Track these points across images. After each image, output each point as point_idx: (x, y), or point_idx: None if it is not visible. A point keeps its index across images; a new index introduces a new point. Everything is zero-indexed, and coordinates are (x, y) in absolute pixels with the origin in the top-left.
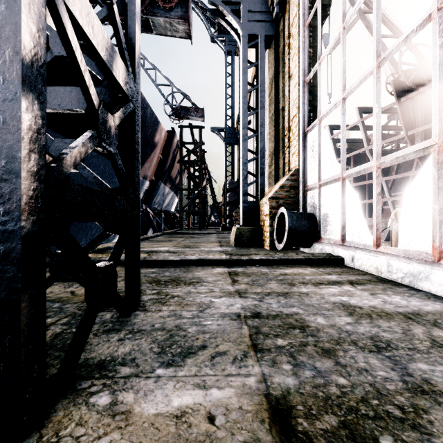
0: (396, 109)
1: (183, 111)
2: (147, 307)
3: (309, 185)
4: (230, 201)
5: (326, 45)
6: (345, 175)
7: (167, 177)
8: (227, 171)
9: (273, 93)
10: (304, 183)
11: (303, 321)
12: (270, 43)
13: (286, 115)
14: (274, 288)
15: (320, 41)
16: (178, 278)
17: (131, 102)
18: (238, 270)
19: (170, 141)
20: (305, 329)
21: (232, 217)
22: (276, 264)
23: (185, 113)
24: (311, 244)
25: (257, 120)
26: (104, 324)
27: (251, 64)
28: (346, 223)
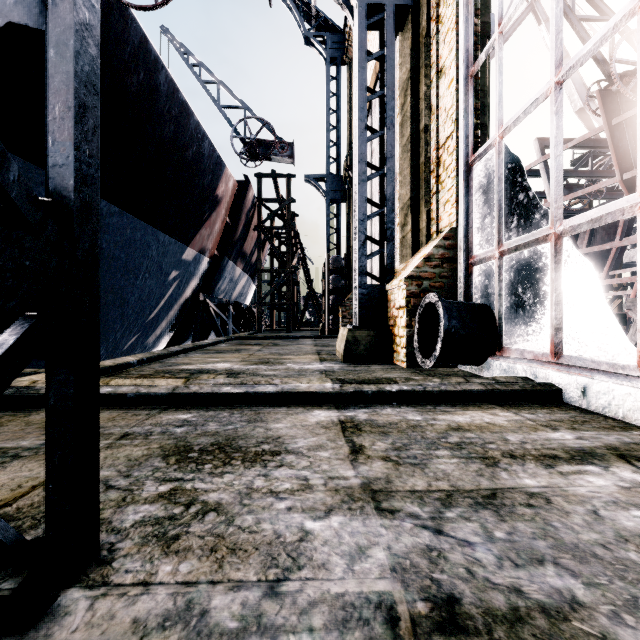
0: (599, 142)
1: (261, 147)
2: (114, 565)
3: (478, 255)
4: (334, 288)
5: (492, 32)
6: (561, 229)
7: (237, 252)
8: (329, 242)
9: (409, 104)
10: (467, 251)
11: None
12: (403, 20)
13: (431, 138)
14: (453, 474)
15: None
16: (233, 440)
17: None
18: (359, 416)
19: (242, 196)
20: None
21: (337, 312)
22: (431, 401)
23: (265, 151)
24: (484, 359)
25: (381, 151)
26: None
27: (372, 54)
28: (564, 322)
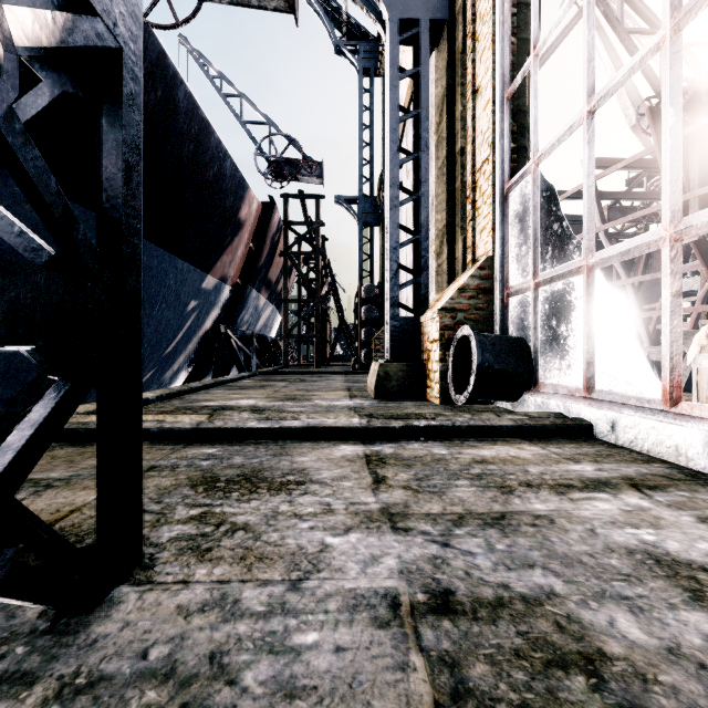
0: (651, 162)
1: (287, 166)
2: (156, 569)
3: (514, 286)
4: (367, 319)
5: None
6: (592, 261)
7: (262, 280)
8: (362, 269)
9: (445, 125)
10: (503, 282)
11: (580, 630)
12: (438, 35)
13: (468, 161)
14: (469, 500)
15: (536, 13)
16: (259, 472)
17: (103, 22)
18: (385, 450)
19: (267, 219)
20: (600, 670)
21: (370, 345)
22: (459, 437)
23: (292, 171)
24: (520, 395)
25: (415, 174)
26: (4, 646)
27: (405, 72)
28: (595, 356)
